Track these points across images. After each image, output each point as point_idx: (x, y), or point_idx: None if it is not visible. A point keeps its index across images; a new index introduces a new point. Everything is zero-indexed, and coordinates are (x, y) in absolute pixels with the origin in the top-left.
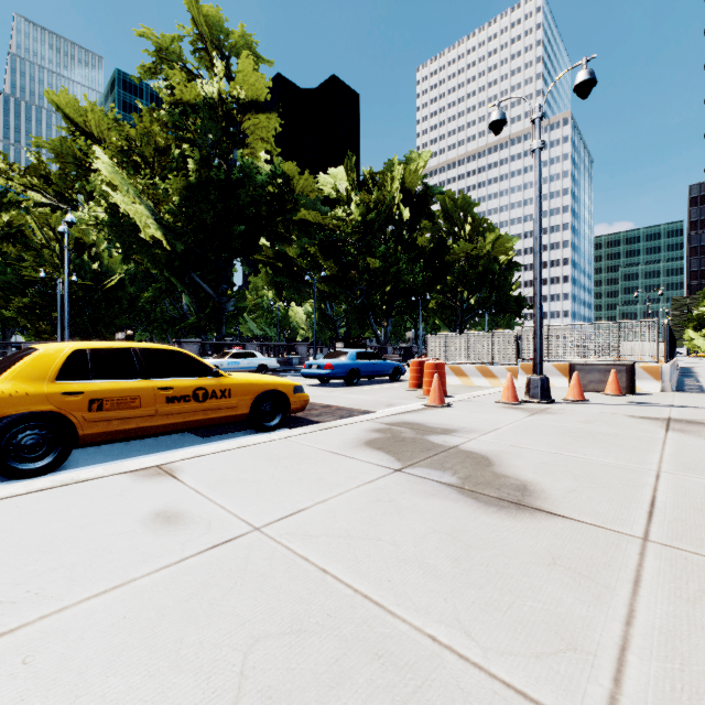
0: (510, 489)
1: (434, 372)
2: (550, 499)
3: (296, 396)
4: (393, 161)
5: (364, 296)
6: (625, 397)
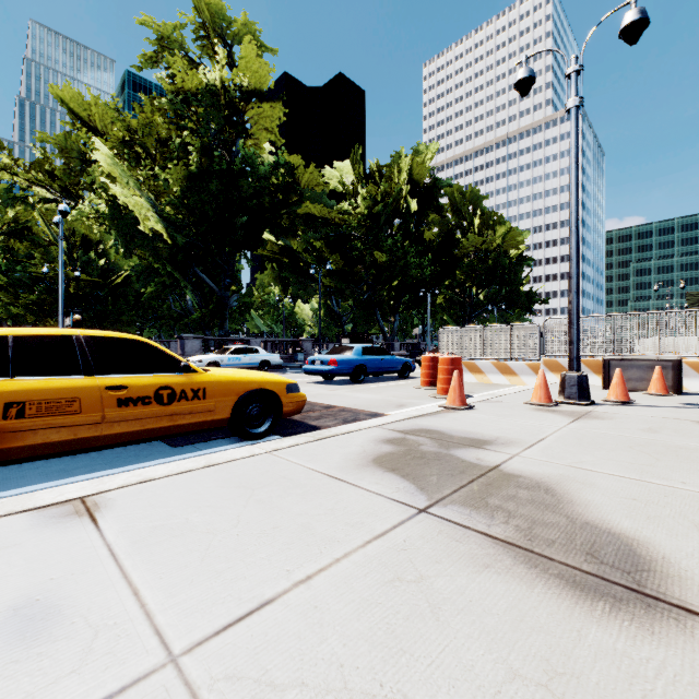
0: (610, 555)
1: (450, 369)
2: (690, 581)
3: (290, 396)
4: (401, 153)
5: (370, 291)
6: (673, 397)
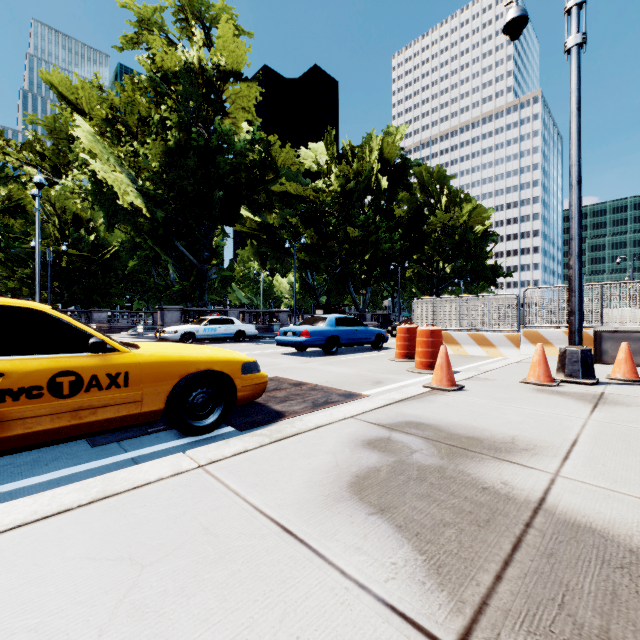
0: None
1: (429, 341)
2: None
3: (247, 377)
4: (372, 134)
5: (343, 265)
6: None
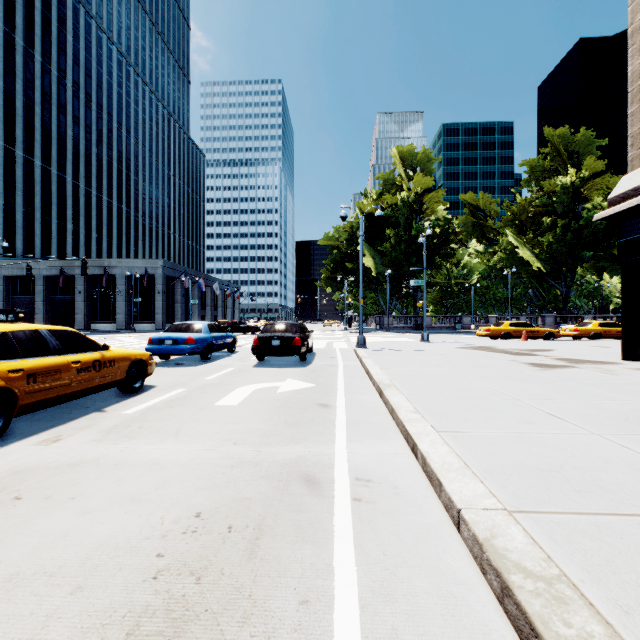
0: None
1: None
2: None
3: None
4: None
5: None
6: None
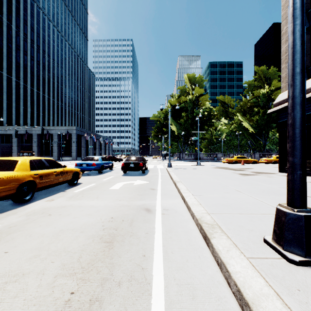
0: None
1: None
2: None
3: None
4: None
5: None
6: None
